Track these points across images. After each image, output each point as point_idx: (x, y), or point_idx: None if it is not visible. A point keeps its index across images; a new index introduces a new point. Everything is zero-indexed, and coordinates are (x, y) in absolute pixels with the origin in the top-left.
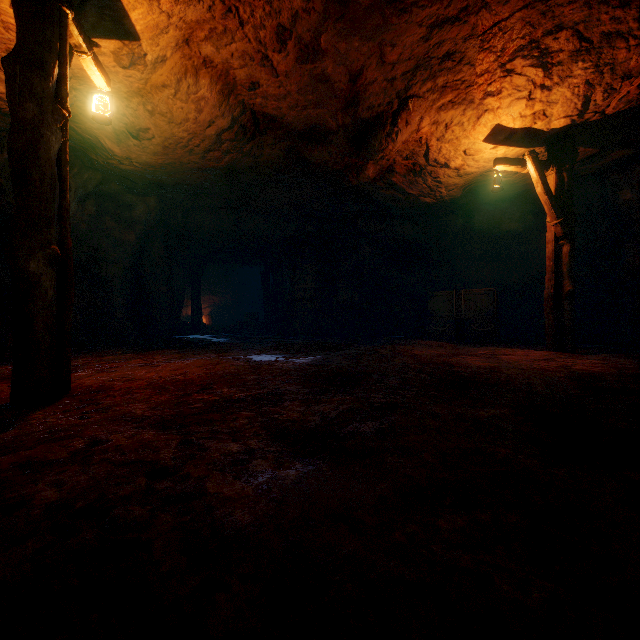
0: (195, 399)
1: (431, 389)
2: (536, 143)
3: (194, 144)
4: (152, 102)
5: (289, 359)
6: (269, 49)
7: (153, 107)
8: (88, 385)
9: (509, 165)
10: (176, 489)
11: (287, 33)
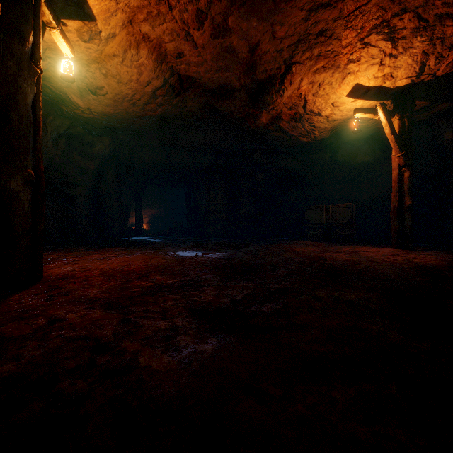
0: (135, 285)
1: (312, 277)
2: (385, 97)
3: (136, 98)
4: (105, 67)
5: (205, 254)
6: (191, 27)
7: (106, 71)
8: (56, 274)
9: (365, 113)
10: (114, 362)
11: (204, 15)
